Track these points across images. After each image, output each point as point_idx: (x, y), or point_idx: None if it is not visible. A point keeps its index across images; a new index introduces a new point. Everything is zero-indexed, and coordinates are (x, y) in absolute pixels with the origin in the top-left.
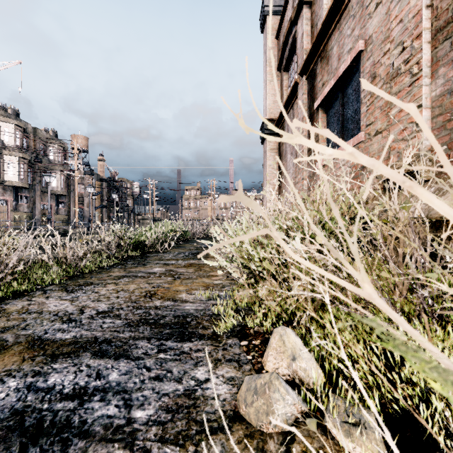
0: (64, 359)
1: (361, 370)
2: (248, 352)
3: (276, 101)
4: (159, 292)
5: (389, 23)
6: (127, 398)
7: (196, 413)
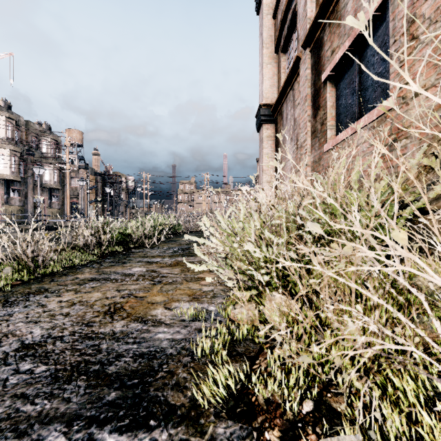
0: None
1: None
2: None
3: (273, 85)
4: (127, 306)
5: None
6: None
7: None
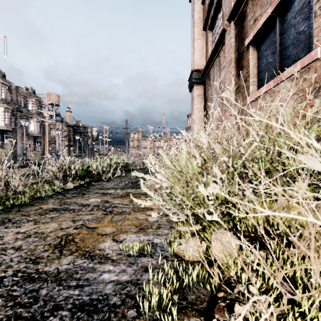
0: None
1: None
2: None
3: (202, 56)
4: (78, 238)
5: None
6: None
7: None
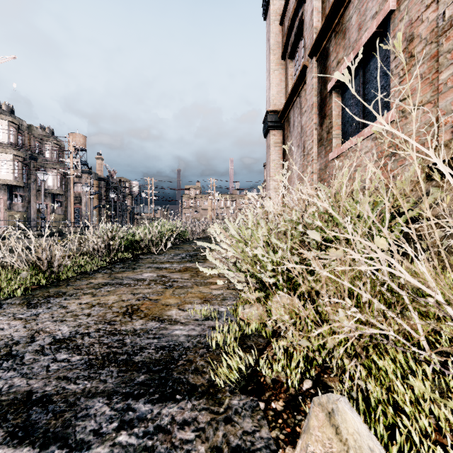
0: None
1: None
2: (266, 428)
3: (280, 91)
4: (143, 307)
5: None
6: None
7: None
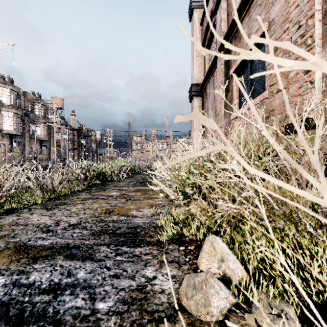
0: (43, 260)
1: (277, 270)
2: (185, 255)
3: (200, 71)
4: (116, 210)
5: (288, 8)
6: (92, 292)
7: (147, 304)
